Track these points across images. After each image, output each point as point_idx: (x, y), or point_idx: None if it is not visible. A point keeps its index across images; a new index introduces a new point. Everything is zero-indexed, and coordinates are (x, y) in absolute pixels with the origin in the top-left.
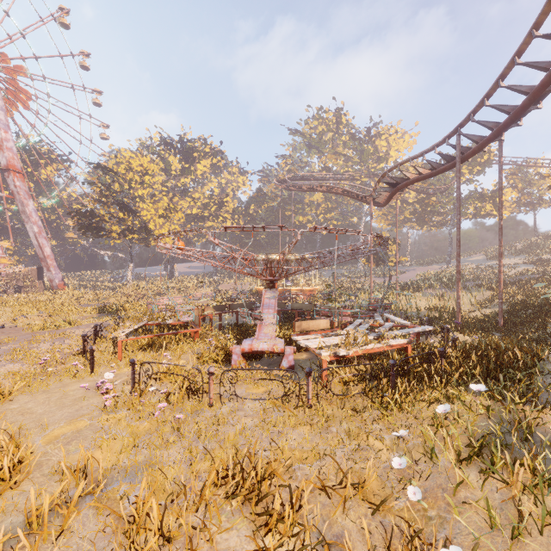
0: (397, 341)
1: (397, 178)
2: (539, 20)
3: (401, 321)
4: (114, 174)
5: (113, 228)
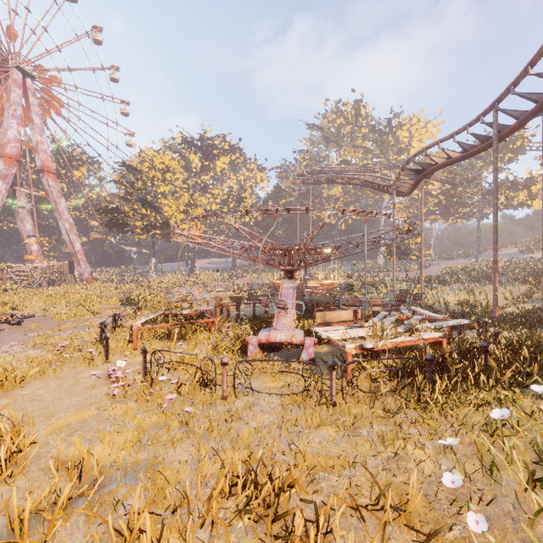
0: (430, 334)
1: (423, 164)
2: None
3: (431, 314)
4: (138, 172)
5: (136, 224)
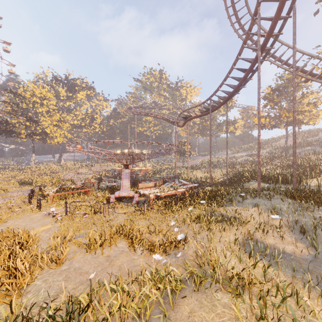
0: (181, 190)
1: (187, 115)
2: (235, 62)
3: (186, 182)
4: (23, 97)
5: (22, 132)
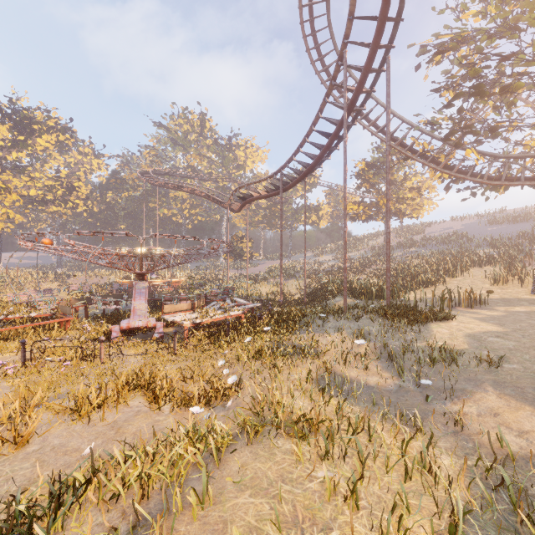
0: (235, 312)
1: (245, 194)
2: (315, 121)
3: (243, 301)
4: None
5: None
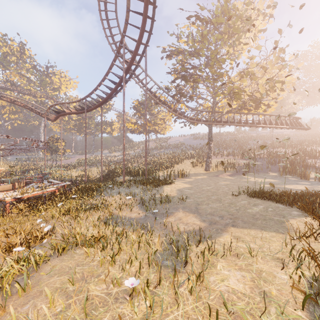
0: (51, 189)
1: (59, 110)
2: (107, 73)
3: (57, 182)
4: None
5: None
